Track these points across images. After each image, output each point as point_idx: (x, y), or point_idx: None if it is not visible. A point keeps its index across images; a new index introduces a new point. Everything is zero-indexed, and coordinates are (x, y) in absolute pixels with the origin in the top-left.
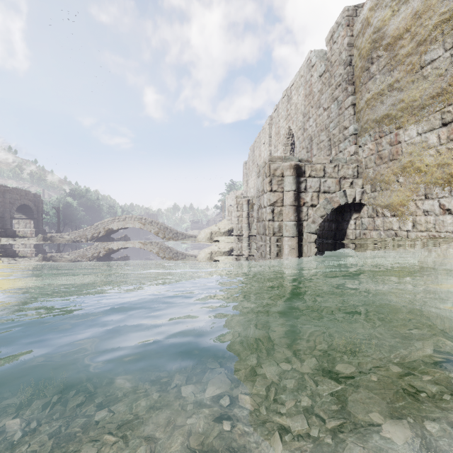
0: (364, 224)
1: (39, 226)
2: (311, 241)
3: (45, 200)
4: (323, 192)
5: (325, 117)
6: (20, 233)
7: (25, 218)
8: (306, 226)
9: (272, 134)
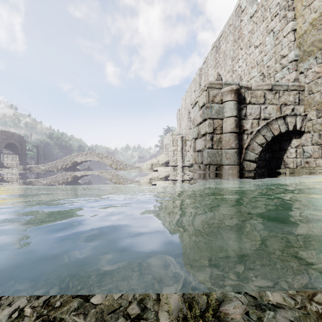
0: (306, 152)
1: (22, 160)
2: (252, 170)
3: (30, 141)
4: (264, 118)
5: (256, 54)
6: (8, 164)
7: (12, 153)
8: (247, 153)
9: (201, 83)
